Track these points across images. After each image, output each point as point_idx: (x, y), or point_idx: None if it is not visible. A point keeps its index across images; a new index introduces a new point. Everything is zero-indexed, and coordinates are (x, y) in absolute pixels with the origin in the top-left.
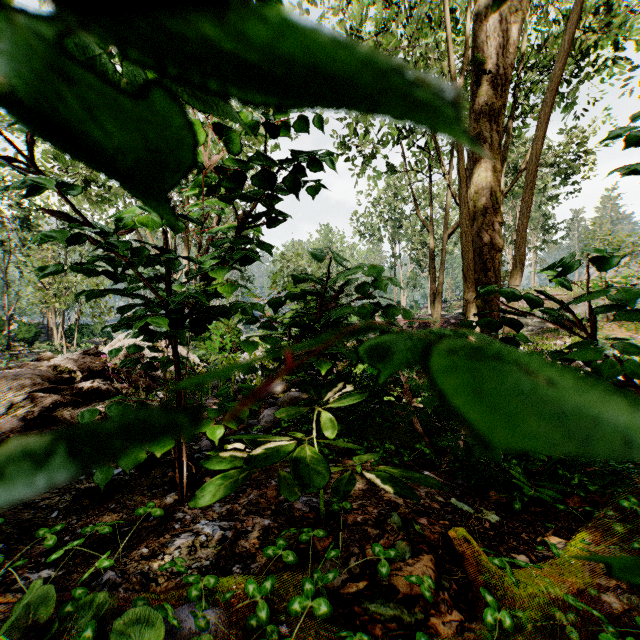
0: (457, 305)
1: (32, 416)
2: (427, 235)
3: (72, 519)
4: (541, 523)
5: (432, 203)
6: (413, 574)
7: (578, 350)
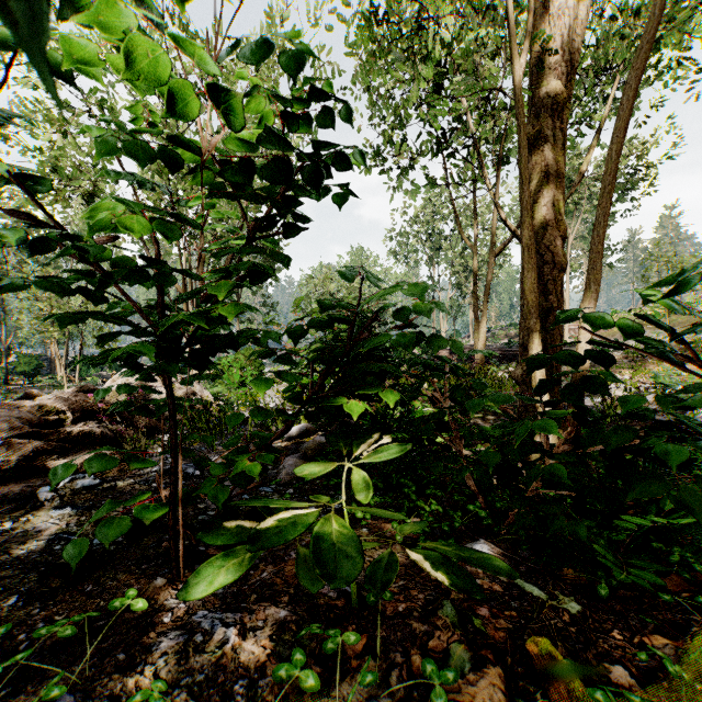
0: (502, 335)
1: (9, 466)
2: (469, 257)
3: (34, 607)
4: (635, 614)
5: (476, 221)
6: (477, 698)
7: (700, 395)
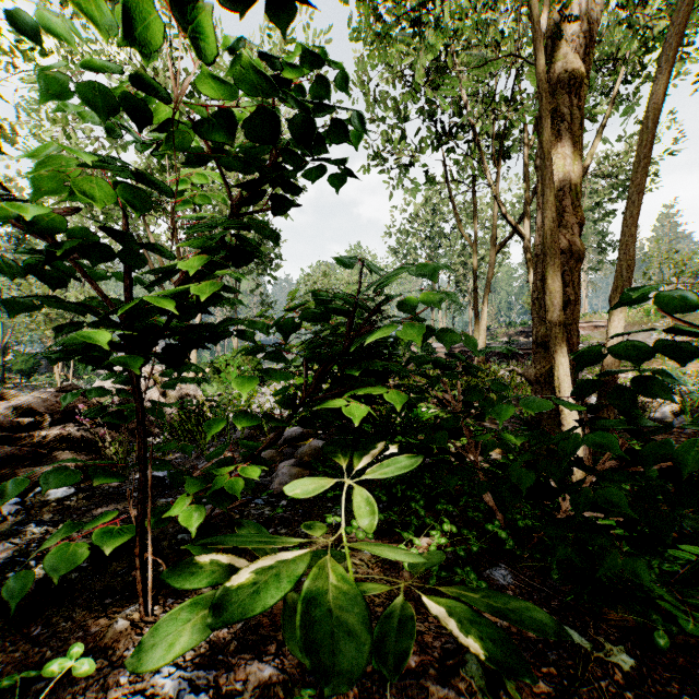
0: (501, 333)
1: None
2: (468, 255)
3: None
4: None
5: (476, 218)
6: None
7: None
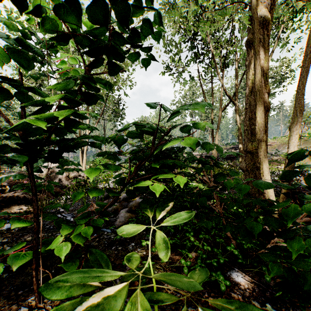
0: (223, 148)
1: None
2: (209, 113)
3: None
4: None
5: (212, 95)
6: None
7: None
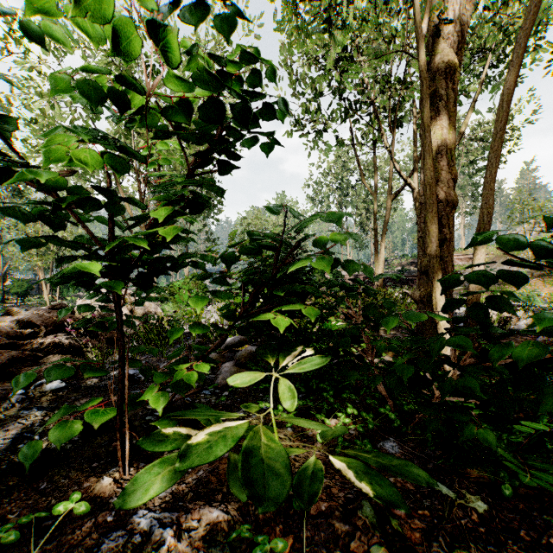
0: (396, 263)
1: None
2: (370, 202)
3: None
4: (537, 513)
5: (376, 173)
6: None
7: None
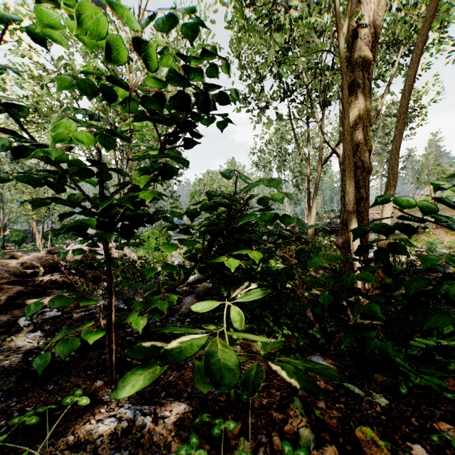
0: (326, 217)
1: (0, 303)
2: (304, 166)
3: (13, 401)
4: (425, 406)
5: (309, 142)
6: None
7: None
